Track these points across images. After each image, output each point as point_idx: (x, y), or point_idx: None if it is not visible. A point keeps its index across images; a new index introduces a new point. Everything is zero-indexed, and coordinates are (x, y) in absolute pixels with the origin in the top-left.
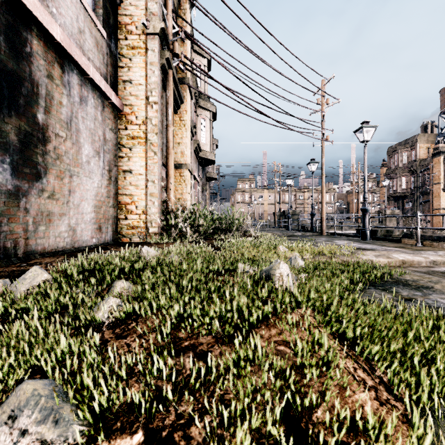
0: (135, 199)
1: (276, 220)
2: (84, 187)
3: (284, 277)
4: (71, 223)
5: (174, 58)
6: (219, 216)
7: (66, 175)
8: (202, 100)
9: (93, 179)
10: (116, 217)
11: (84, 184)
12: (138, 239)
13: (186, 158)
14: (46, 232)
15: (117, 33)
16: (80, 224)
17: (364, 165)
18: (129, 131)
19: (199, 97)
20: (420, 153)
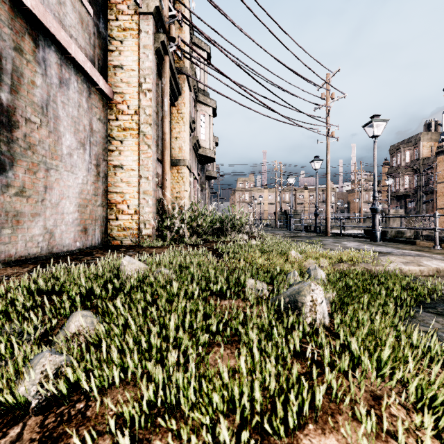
0: (126, 197)
1: (277, 220)
2: (65, 183)
3: (317, 306)
4: (47, 225)
5: (171, 43)
6: (219, 216)
7: (40, 168)
8: (202, 95)
9: (76, 174)
10: (105, 217)
11: (65, 180)
12: (130, 242)
13: (184, 154)
14: (12, 236)
15: (107, 12)
16: (59, 226)
17: (374, 161)
18: (120, 122)
19: (198, 92)
20: (423, 151)
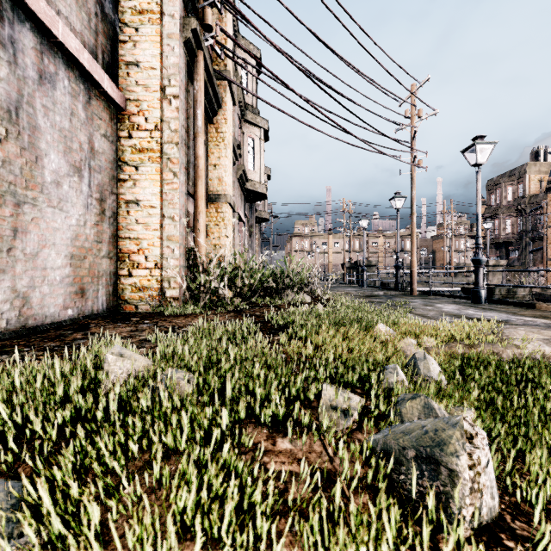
0: (144, 245)
1: (345, 274)
2: (48, 224)
3: (481, 477)
4: (18, 286)
5: (207, 35)
6: (273, 270)
7: (6, 202)
8: (250, 112)
9: (68, 212)
10: (114, 273)
11: (48, 220)
12: (149, 307)
13: (226, 187)
14: None
15: None
16: (39, 287)
17: (477, 197)
18: (135, 141)
19: (245, 108)
20: (530, 187)
